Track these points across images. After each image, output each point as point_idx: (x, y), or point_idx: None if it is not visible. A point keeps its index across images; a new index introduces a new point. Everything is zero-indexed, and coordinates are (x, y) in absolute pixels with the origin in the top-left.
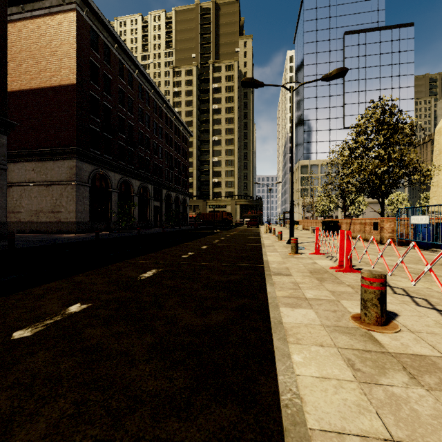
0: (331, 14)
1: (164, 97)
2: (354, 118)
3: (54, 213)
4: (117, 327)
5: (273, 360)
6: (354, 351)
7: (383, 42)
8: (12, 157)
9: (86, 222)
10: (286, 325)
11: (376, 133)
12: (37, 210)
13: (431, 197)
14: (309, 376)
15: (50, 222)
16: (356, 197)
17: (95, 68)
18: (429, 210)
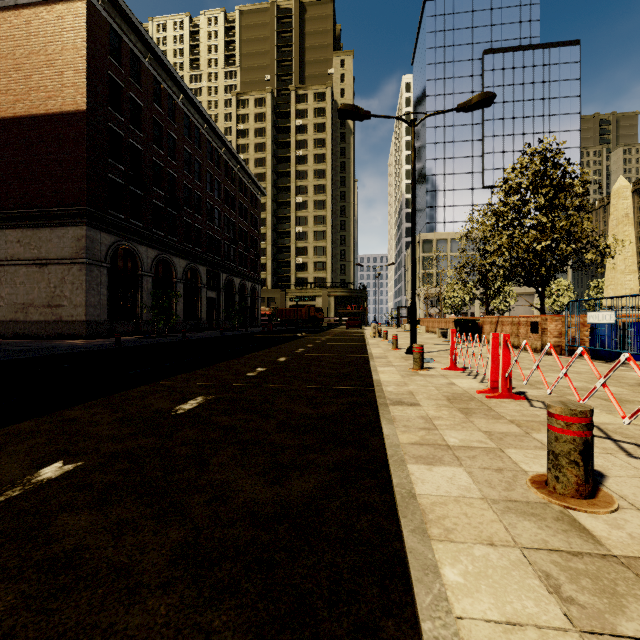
0: (465, 23)
1: (222, 135)
2: (497, 173)
3: (51, 308)
4: (120, 509)
5: (406, 579)
6: (552, 554)
7: (538, 66)
8: None
9: (102, 322)
10: (422, 501)
11: (533, 192)
12: (25, 303)
13: (606, 285)
14: (481, 621)
15: (45, 321)
16: (503, 286)
17: (117, 88)
18: (604, 305)
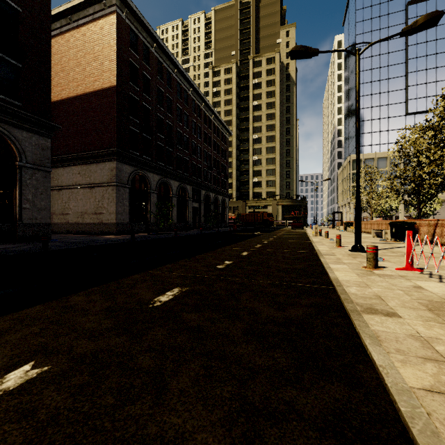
0: None
1: (202, 95)
2: (420, 101)
3: (96, 215)
4: None
5: None
6: None
7: None
8: (61, 162)
9: (126, 224)
10: None
11: None
12: (82, 212)
13: None
14: None
15: (93, 223)
16: (436, 192)
17: (135, 69)
18: None
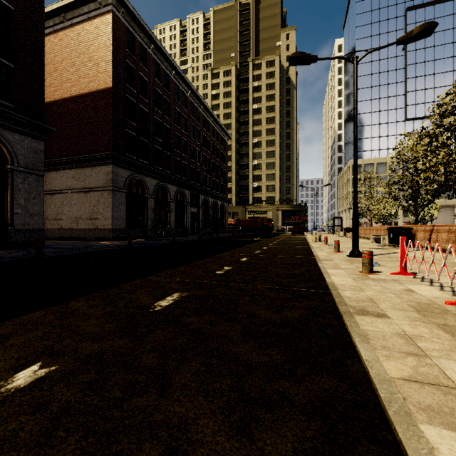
0: None
1: (201, 98)
2: (419, 107)
3: (92, 220)
4: None
5: None
6: None
7: None
8: (54, 165)
9: (122, 229)
10: None
11: None
12: (77, 217)
13: None
14: None
15: (88, 228)
16: (433, 198)
17: (131, 71)
18: None
